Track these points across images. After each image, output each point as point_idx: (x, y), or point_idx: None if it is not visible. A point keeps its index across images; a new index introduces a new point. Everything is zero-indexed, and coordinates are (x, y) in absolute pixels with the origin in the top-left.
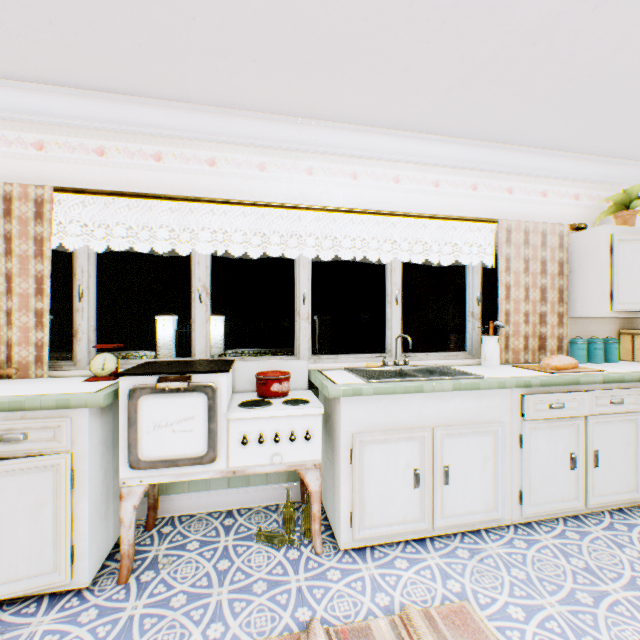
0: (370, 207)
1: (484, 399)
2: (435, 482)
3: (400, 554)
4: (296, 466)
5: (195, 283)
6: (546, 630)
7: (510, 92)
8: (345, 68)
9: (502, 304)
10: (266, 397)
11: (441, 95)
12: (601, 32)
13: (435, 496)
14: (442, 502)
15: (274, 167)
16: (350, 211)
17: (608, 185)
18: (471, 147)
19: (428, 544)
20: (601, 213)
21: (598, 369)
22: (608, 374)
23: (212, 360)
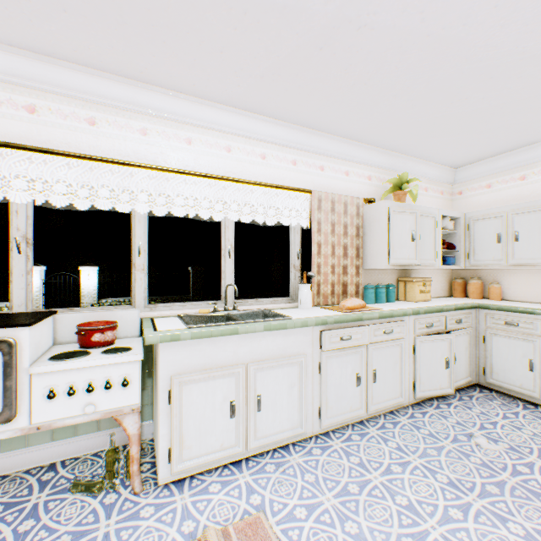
0: (204, 171)
1: (291, 336)
2: (249, 410)
3: (216, 479)
4: (113, 413)
5: (13, 233)
6: (320, 523)
7: (312, 87)
8: (164, 38)
9: (315, 258)
10: (88, 347)
11: (257, 80)
12: (367, 50)
13: (249, 422)
14: (256, 426)
15: (106, 123)
16: (183, 172)
17: (391, 171)
18: (291, 129)
19: (243, 465)
20: (385, 191)
21: (378, 308)
22: (383, 311)
23: (27, 313)
